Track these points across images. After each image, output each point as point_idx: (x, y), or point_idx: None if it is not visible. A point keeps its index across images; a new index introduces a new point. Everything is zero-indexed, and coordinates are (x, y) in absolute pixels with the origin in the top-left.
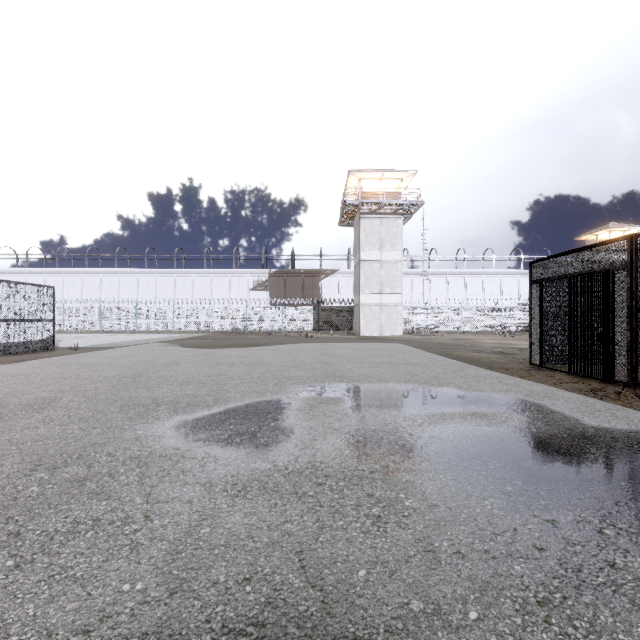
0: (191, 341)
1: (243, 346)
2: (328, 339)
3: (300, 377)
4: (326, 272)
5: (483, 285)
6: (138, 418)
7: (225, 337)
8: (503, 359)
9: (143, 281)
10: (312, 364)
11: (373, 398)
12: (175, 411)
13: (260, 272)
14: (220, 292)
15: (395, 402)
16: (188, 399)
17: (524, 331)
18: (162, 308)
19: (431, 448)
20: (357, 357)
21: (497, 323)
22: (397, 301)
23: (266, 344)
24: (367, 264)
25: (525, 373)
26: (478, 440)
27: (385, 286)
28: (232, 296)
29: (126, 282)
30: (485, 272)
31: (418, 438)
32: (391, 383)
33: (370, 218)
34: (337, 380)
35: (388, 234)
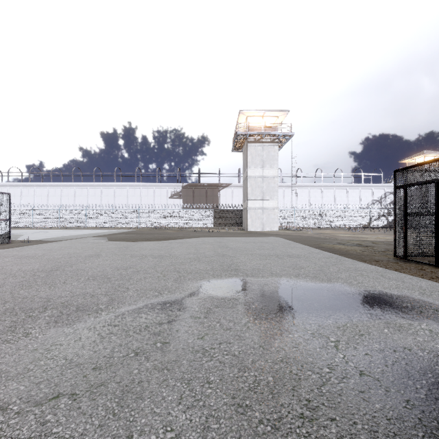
0: (121, 235)
1: (159, 239)
2: (224, 233)
3: (199, 271)
4: (223, 185)
5: (334, 194)
6: (5, 333)
7: (148, 232)
8: (367, 251)
9: (92, 191)
10: (211, 256)
11: (270, 298)
12: (56, 320)
13: (175, 185)
14: (147, 199)
15: (294, 304)
16: (82, 300)
17: (364, 227)
18: (104, 211)
19: (376, 405)
20: (248, 249)
21: (346, 221)
22: (274, 206)
23: (177, 238)
24: (252, 179)
25: (396, 266)
26: (429, 382)
27: (266, 195)
28: (155, 202)
29: (79, 192)
30: (336, 185)
31: (346, 377)
32: (283, 278)
33: (255, 145)
34: (233, 274)
35: (268, 157)
